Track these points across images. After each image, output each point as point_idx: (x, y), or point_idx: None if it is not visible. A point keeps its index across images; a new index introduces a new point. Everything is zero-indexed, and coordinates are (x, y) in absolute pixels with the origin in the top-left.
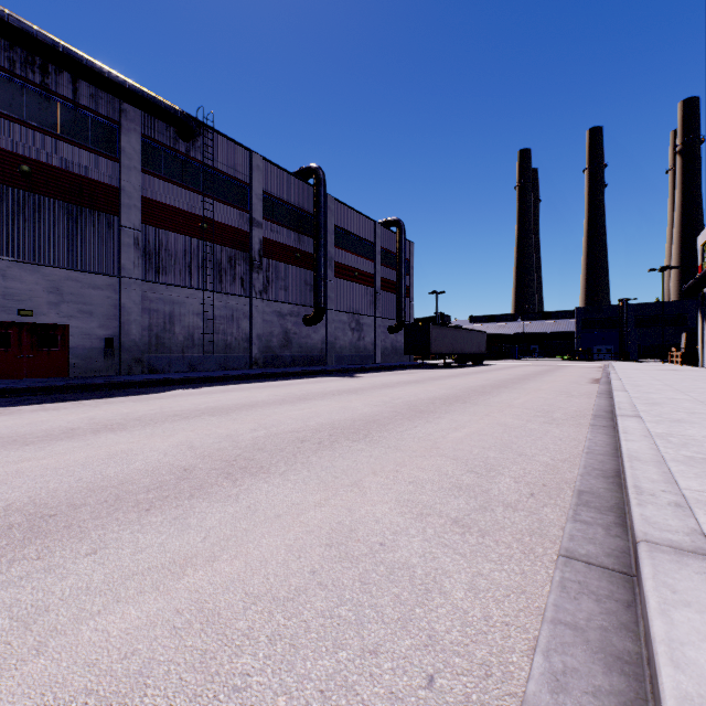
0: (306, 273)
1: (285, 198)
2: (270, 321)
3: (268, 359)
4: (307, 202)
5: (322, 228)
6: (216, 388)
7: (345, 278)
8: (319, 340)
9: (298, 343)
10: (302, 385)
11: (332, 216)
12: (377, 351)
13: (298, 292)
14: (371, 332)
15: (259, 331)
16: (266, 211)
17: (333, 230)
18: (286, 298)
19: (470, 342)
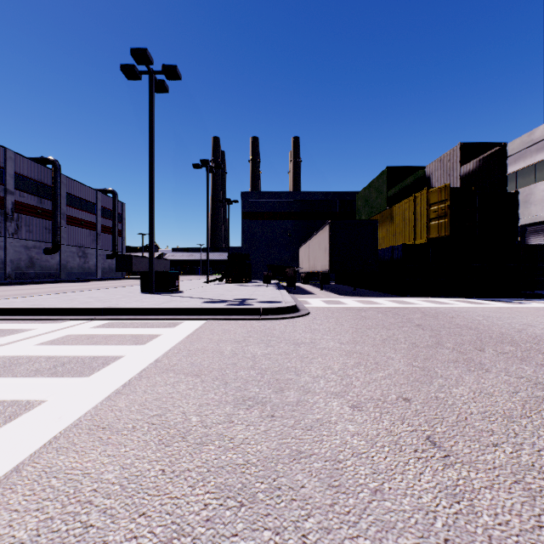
0: (46, 222)
1: (30, 176)
2: (20, 251)
3: (18, 274)
4: (46, 178)
5: (59, 197)
6: (9, 286)
7: (75, 225)
8: (55, 263)
9: (40, 265)
10: (56, 285)
11: (65, 187)
12: (99, 270)
13: (40, 234)
14: (94, 258)
15: (12, 257)
16: (16, 184)
17: (66, 195)
18: (31, 237)
19: (159, 265)
